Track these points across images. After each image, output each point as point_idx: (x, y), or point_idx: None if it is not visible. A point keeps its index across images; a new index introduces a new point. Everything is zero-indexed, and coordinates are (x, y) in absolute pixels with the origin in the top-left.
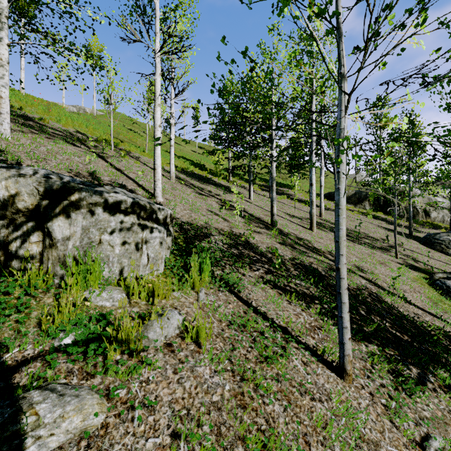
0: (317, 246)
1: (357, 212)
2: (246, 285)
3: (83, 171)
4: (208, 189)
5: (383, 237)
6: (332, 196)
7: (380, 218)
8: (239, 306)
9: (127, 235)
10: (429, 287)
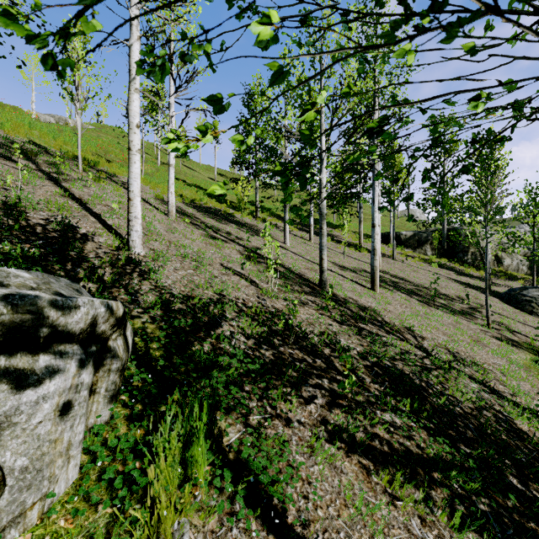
0: (389, 319)
1: (419, 259)
2: (295, 459)
3: None
4: (226, 230)
5: (459, 295)
6: (386, 238)
7: (446, 267)
8: None
9: None
10: None
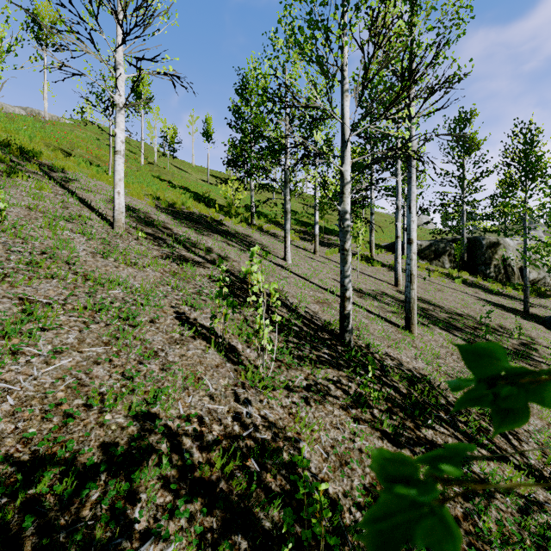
0: (453, 397)
1: (439, 274)
2: None
3: None
4: (205, 246)
5: (500, 323)
6: None
7: (470, 283)
8: None
9: None
10: None
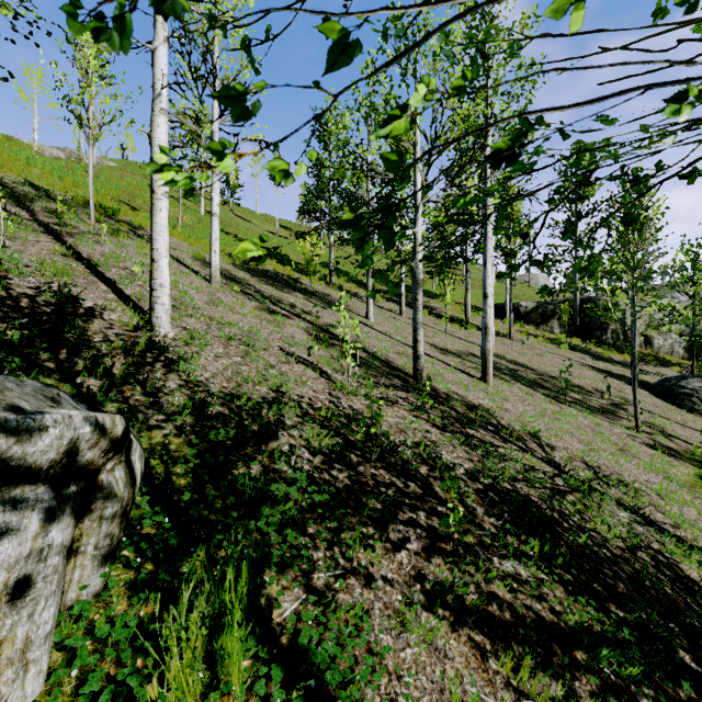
0: (506, 422)
1: (543, 339)
2: (378, 638)
3: None
4: (289, 302)
5: (597, 386)
6: (500, 312)
7: (579, 349)
8: None
9: None
10: None
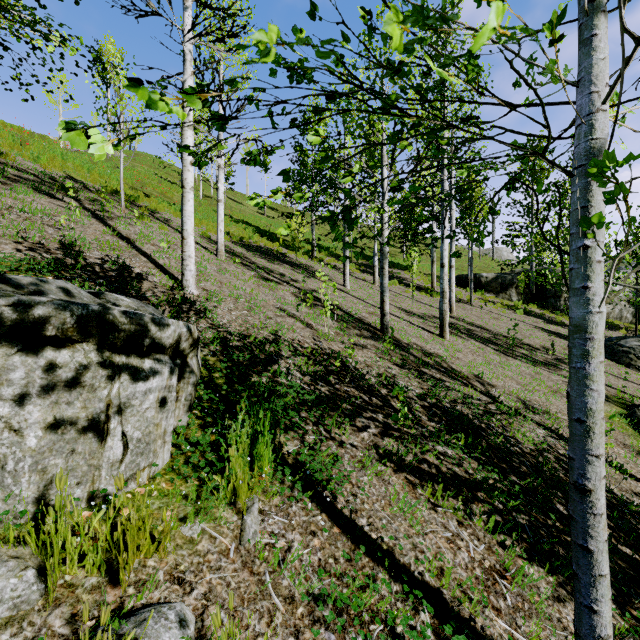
0: (456, 366)
1: (501, 305)
2: (346, 470)
3: (50, 241)
4: (279, 272)
5: (544, 345)
6: (464, 282)
7: (533, 314)
8: (334, 538)
9: (66, 395)
10: (634, 432)
